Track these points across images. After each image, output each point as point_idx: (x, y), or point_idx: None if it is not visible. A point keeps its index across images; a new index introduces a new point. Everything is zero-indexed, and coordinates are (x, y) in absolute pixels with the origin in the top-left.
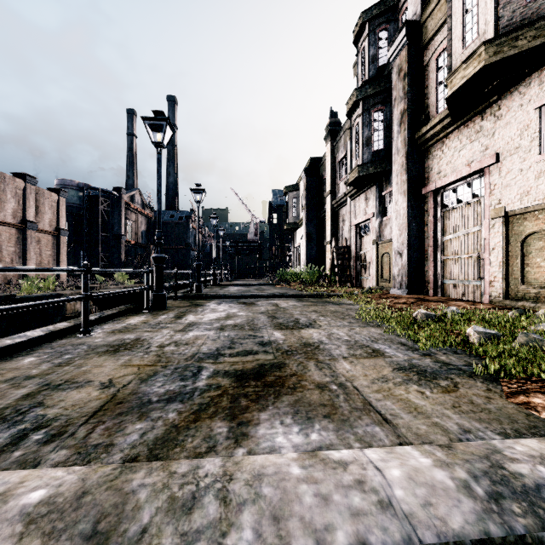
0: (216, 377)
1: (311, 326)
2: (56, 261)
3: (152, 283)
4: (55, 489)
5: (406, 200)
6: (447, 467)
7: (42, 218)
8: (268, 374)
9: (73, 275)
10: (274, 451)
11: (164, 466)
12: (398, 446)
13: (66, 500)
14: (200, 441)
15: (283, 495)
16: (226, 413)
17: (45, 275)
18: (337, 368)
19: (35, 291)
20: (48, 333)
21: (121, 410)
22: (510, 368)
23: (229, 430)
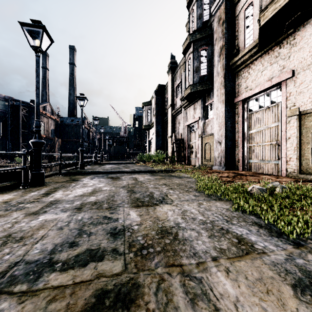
0: None
1: (164, 201)
2: None
3: (30, 163)
4: None
5: (224, 106)
6: None
7: None
8: None
9: (1, 157)
10: None
11: None
12: None
13: None
14: None
15: None
16: None
17: None
18: (216, 294)
19: None
20: None
21: None
22: None
23: None
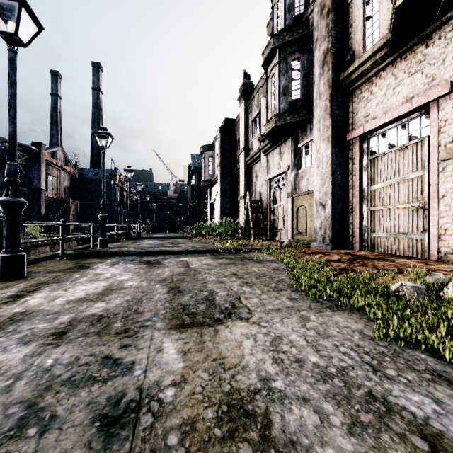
0: None
1: (234, 313)
2: None
3: None
4: None
5: (330, 146)
6: None
7: None
8: None
9: None
10: None
11: None
12: None
13: None
14: None
15: None
16: None
17: None
18: None
19: None
20: None
21: None
22: None
23: None
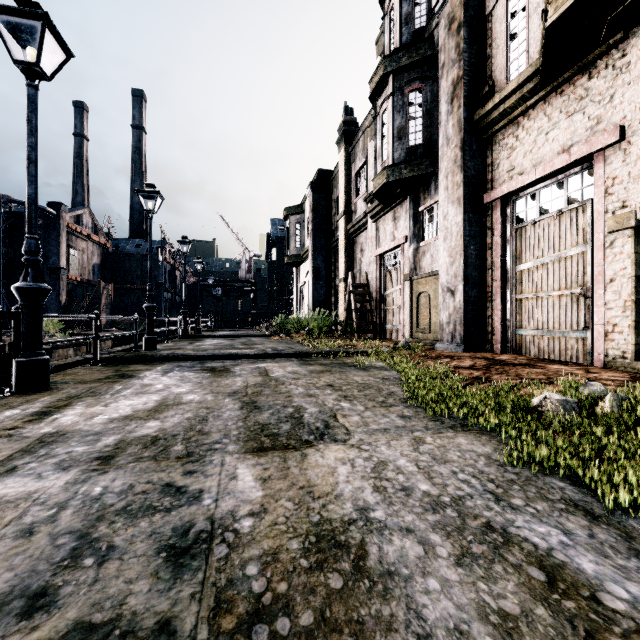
0: None
1: (328, 434)
2: None
3: (14, 338)
4: None
5: (462, 211)
6: None
7: None
8: None
9: None
10: None
11: None
12: None
13: None
14: None
15: None
16: None
17: None
18: None
19: None
20: None
21: None
22: None
23: None
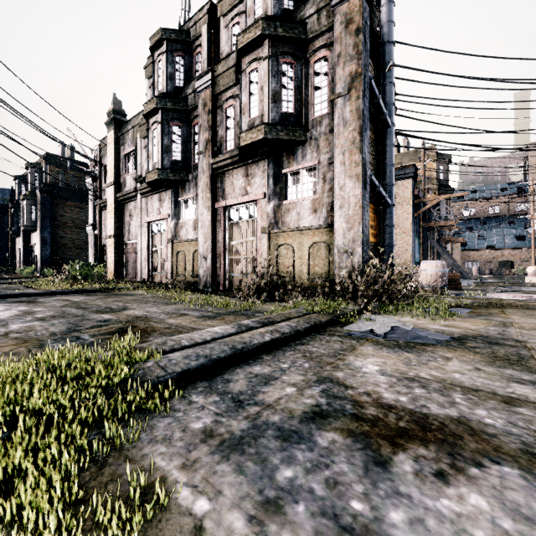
0: None
1: None
2: None
3: None
4: None
5: (23, 247)
6: None
7: None
8: None
9: None
10: None
11: None
12: None
13: None
14: None
15: None
16: None
17: None
18: None
19: None
20: None
21: None
22: None
23: None
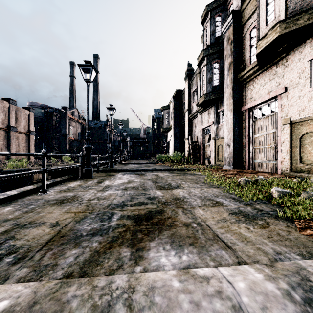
0: (122, 219)
1: (178, 187)
2: (28, 150)
3: (84, 162)
4: (15, 300)
5: (232, 114)
6: (274, 280)
7: (19, 124)
8: (154, 217)
9: (38, 158)
10: (160, 268)
11: (89, 281)
12: (240, 265)
13: (22, 308)
14: (113, 261)
15: (169, 302)
16: (129, 242)
17: (21, 158)
18: (195, 213)
19: (15, 167)
20: (20, 192)
21: (63, 241)
22: (300, 213)
23: (131, 254)
